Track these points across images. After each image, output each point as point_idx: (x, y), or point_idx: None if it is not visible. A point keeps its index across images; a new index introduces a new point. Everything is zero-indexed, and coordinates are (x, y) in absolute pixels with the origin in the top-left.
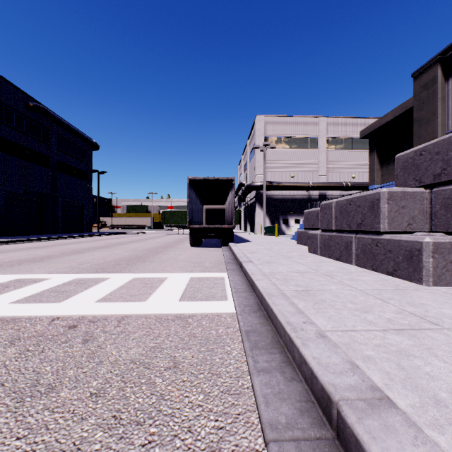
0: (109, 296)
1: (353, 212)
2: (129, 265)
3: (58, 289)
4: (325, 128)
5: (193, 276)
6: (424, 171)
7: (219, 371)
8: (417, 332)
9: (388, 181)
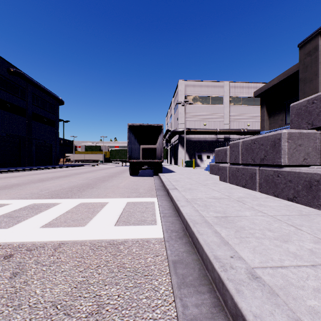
0: (54, 221)
1: (257, 149)
2: (79, 192)
3: (12, 215)
4: (229, 89)
5: (129, 201)
6: (316, 116)
7: (145, 317)
8: None
9: (274, 128)
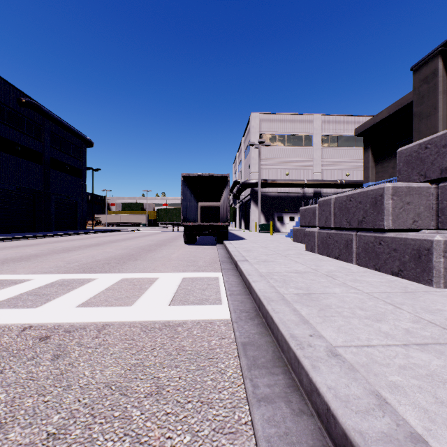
0: (92, 299)
1: (354, 208)
2: (119, 265)
3: (38, 292)
4: (320, 125)
5: (186, 276)
6: (430, 166)
7: (211, 398)
8: (444, 348)
9: (382, 179)
